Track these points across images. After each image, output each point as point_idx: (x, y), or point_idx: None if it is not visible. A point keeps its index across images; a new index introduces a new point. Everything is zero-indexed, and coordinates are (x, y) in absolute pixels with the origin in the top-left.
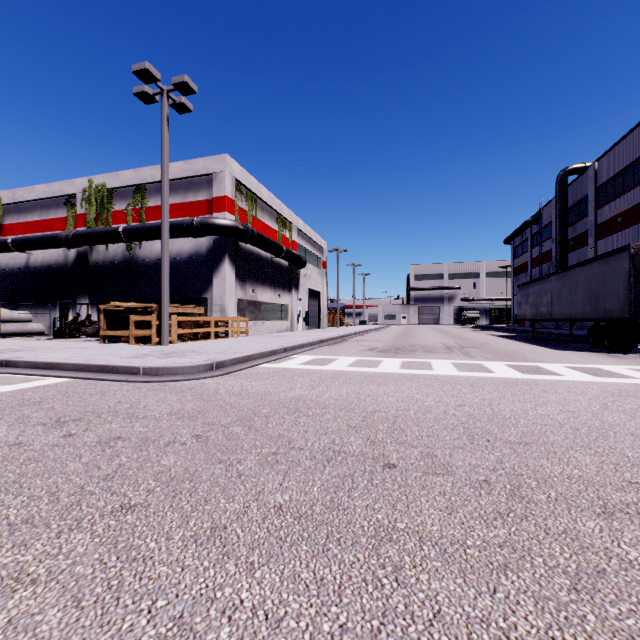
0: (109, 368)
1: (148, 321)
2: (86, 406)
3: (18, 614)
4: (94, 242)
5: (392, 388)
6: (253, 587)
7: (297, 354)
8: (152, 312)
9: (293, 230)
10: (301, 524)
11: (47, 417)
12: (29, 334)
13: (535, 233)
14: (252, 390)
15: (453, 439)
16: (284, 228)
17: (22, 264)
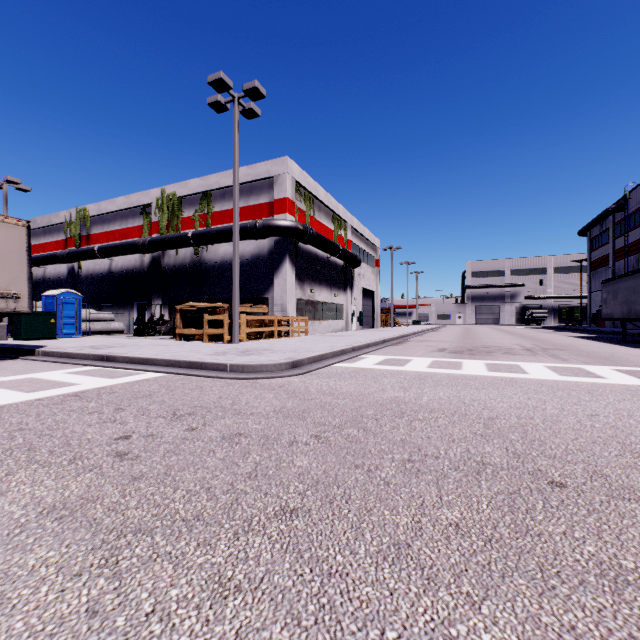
0: (198, 364)
1: (219, 320)
2: (192, 400)
3: (242, 627)
4: (166, 247)
5: (494, 392)
6: (490, 627)
7: (365, 354)
8: (220, 312)
9: (348, 229)
10: (496, 550)
11: (163, 410)
12: (112, 332)
13: (618, 222)
14: (342, 390)
15: (615, 456)
16: (339, 227)
17: (105, 269)
